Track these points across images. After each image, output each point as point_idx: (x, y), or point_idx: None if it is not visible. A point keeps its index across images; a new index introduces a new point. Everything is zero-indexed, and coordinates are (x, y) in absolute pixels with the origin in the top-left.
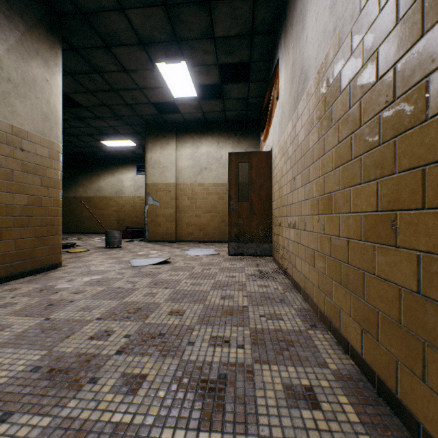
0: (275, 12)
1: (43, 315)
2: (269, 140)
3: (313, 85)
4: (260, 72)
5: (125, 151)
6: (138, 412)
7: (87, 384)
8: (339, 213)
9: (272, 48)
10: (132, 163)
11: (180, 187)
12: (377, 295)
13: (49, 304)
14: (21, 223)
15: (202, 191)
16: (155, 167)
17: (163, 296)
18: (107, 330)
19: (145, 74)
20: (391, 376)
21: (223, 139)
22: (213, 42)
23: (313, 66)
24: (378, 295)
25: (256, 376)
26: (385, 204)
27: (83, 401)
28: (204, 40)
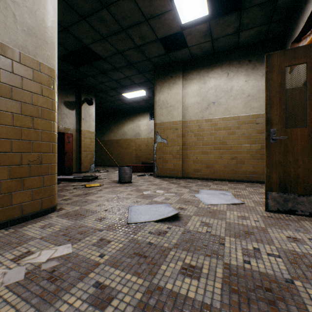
0: None
1: None
2: None
3: None
4: None
5: (140, 101)
6: None
7: None
8: None
9: None
10: (146, 111)
11: (186, 125)
12: None
13: None
14: None
15: (210, 126)
16: (162, 107)
17: None
18: None
19: None
20: None
21: (234, 69)
22: None
23: None
24: None
25: None
26: None
27: None
28: None
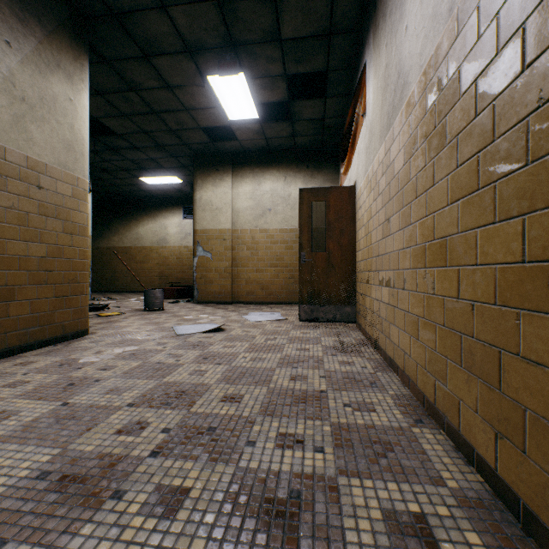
0: (361, 3)
1: (60, 399)
2: (353, 172)
3: (417, 91)
4: (340, 84)
5: (169, 190)
6: (176, 546)
7: (109, 500)
8: (458, 266)
9: (356, 51)
10: (178, 204)
11: (237, 234)
12: (523, 386)
13: (69, 383)
14: (38, 279)
15: (265, 239)
16: (205, 209)
17: (215, 375)
18: (140, 421)
19: (193, 90)
20: (548, 507)
21: (292, 173)
22: (280, 45)
23: (416, 65)
24: (525, 385)
25: (343, 495)
26: (538, 251)
27: (102, 526)
28: (268, 44)
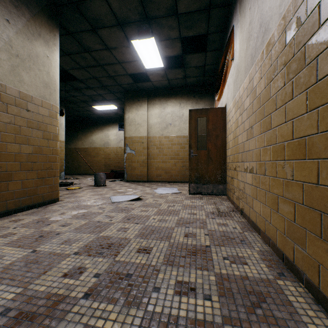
0: None
1: (31, 247)
2: (224, 98)
3: (277, 32)
4: (215, 42)
5: (110, 113)
6: None
7: None
8: (318, 159)
9: (227, 19)
10: (115, 122)
11: (150, 139)
12: None
13: (40, 235)
14: (27, 167)
15: (168, 142)
16: (131, 124)
17: (134, 232)
18: (80, 266)
19: (123, 50)
20: None
21: (184, 101)
22: (177, 18)
23: (276, 14)
24: None
25: None
26: None
27: None
28: (169, 17)
